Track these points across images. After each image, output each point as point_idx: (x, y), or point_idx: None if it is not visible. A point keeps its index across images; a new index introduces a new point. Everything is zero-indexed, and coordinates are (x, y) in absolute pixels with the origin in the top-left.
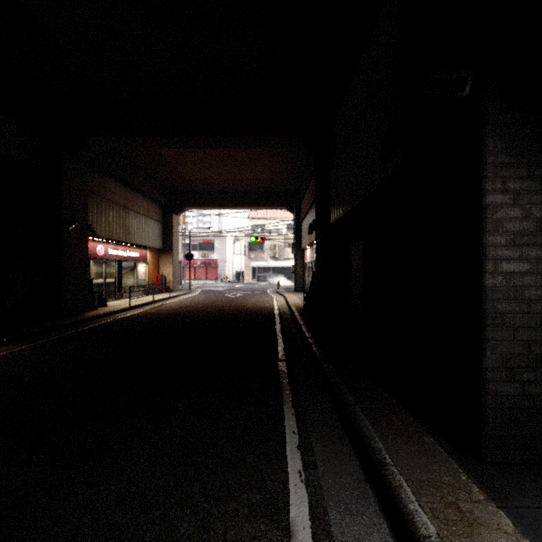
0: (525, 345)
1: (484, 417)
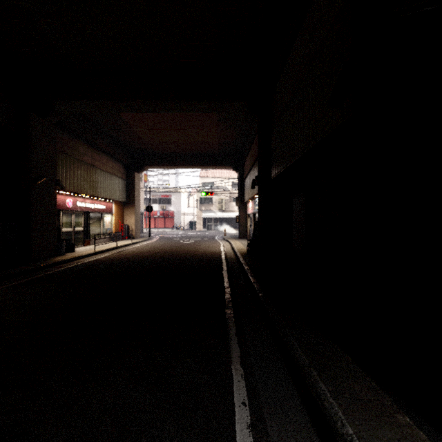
0: None
1: None
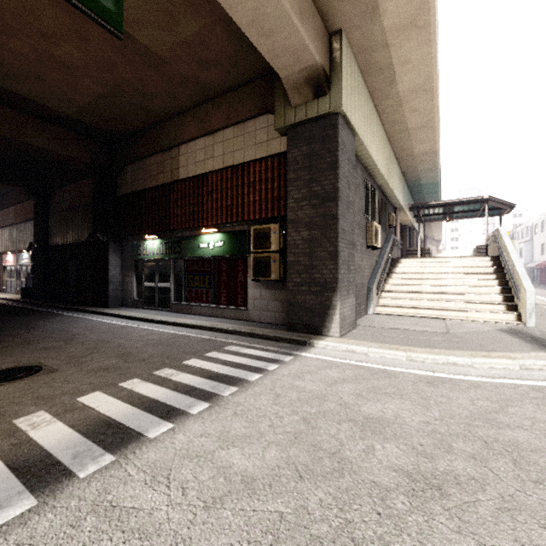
0: (116, 286)
1: (109, 300)
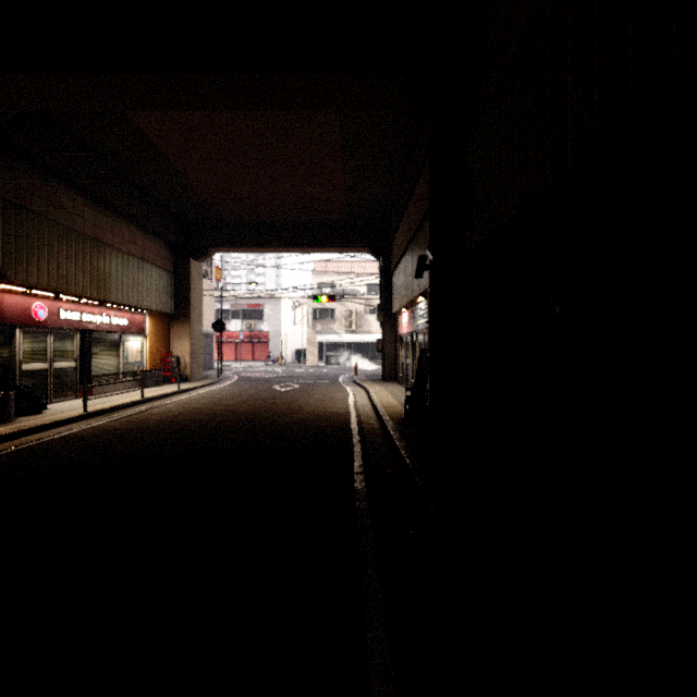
0: None
1: None
